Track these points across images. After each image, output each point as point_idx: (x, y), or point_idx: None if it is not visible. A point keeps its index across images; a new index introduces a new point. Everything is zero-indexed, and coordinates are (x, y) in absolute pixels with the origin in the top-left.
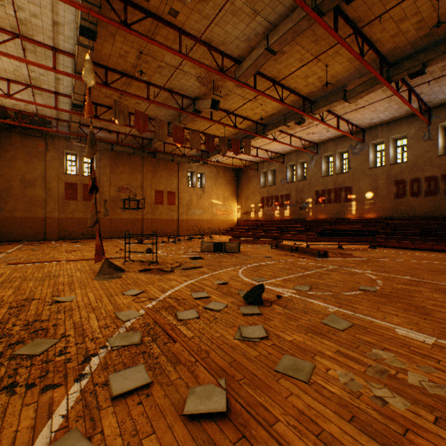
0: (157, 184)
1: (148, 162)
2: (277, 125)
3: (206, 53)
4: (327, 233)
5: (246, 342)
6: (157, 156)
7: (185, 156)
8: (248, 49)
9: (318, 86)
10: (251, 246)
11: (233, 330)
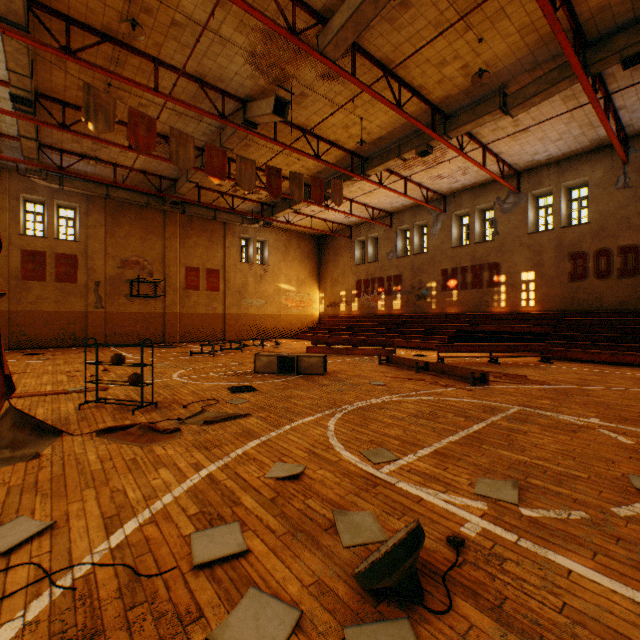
0: (190, 256)
1: (174, 219)
2: (387, 157)
3: None
4: (463, 337)
5: None
6: (188, 210)
7: (234, 211)
8: None
9: (459, 83)
10: (345, 360)
11: None
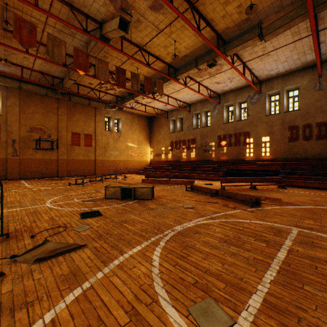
0: (74, 126)
1: (64, 104)
2: (189, 68)
3: None
4: (231, 173)
5: None
6: (72, 99)
7: (100, 99)
8: None
9: (235, 19)
10: (165, 187)
11: None
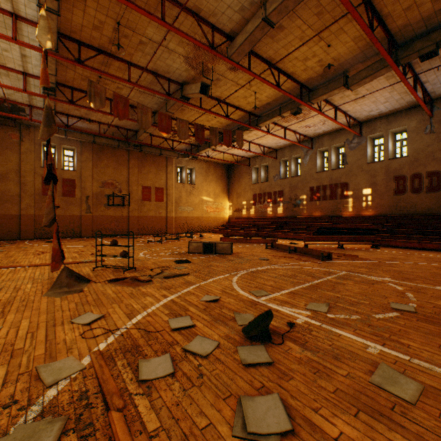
0: (144, 179)
1: (135, 156)
2: (272, 115)
3: (194, 26)
4: (323, 232)
5: None
6: (143, 150)
7: (173, 150)
8: (242, 22)
9: (317, 70)
10: (245, 246)
11: (229, 408)
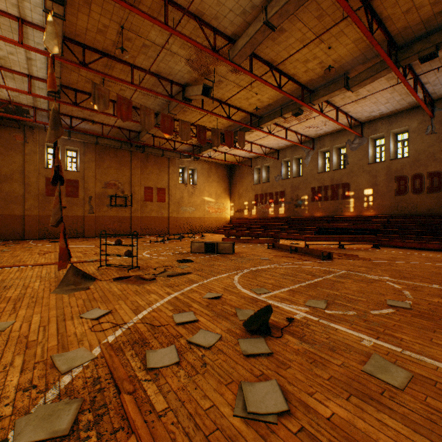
0: (147, 180)
1: (137, 156)
2: (273, 116)
3: (196, 29)
4: (325, 232)
5: (254, 424)
6: (146, 150)
7: (175, 150)
8: (244, 26)
9: (318, 72)
10: (246, 246)
11: (231, 392)
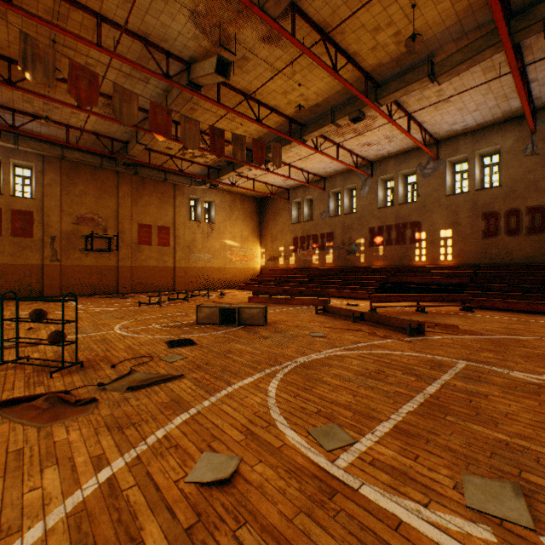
0: (142, 214)
1: (127, 180)
2: (322, 123)
3: None
4: (389, 287)
5: None
6: (140, 172)
7: (182, 172)
8: None
9: (391, 51)
10: (284, 309)
11: None
